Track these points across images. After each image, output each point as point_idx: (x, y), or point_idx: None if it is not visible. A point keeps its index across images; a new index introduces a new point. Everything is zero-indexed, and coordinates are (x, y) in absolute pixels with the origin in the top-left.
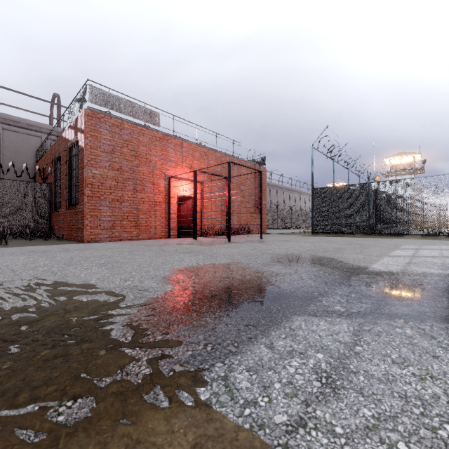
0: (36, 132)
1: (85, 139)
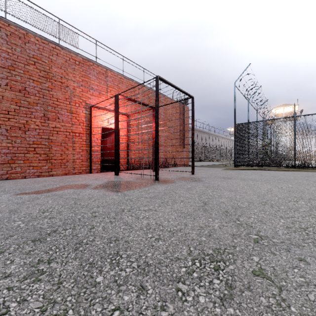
0: None
1: None
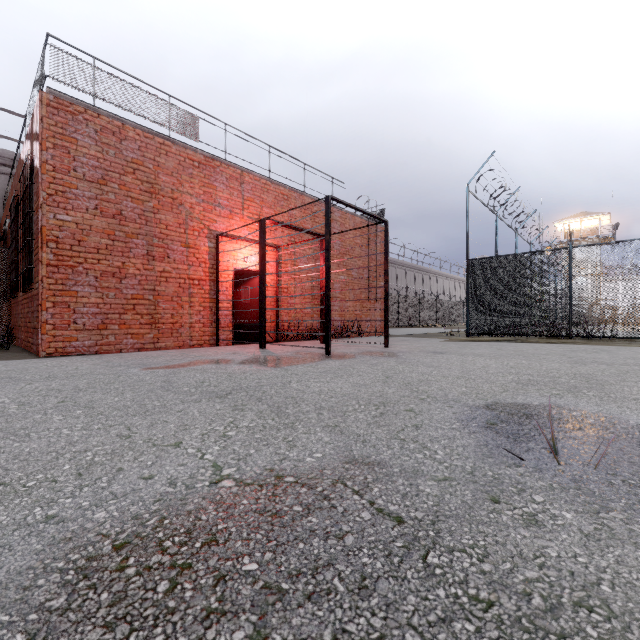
0: (4, 166)
1: (41, 152)
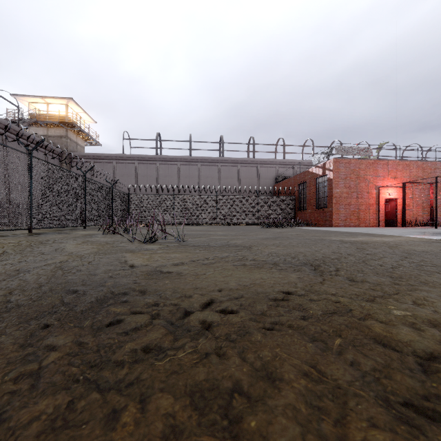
0: (273, 165)
1: (333, 175)
